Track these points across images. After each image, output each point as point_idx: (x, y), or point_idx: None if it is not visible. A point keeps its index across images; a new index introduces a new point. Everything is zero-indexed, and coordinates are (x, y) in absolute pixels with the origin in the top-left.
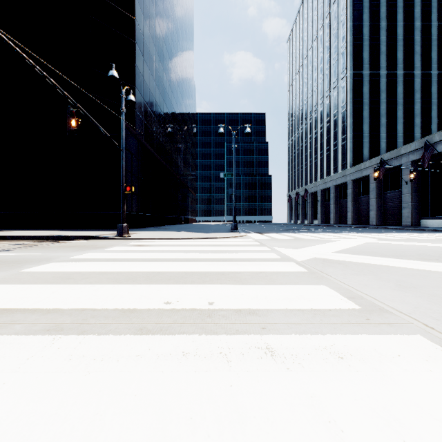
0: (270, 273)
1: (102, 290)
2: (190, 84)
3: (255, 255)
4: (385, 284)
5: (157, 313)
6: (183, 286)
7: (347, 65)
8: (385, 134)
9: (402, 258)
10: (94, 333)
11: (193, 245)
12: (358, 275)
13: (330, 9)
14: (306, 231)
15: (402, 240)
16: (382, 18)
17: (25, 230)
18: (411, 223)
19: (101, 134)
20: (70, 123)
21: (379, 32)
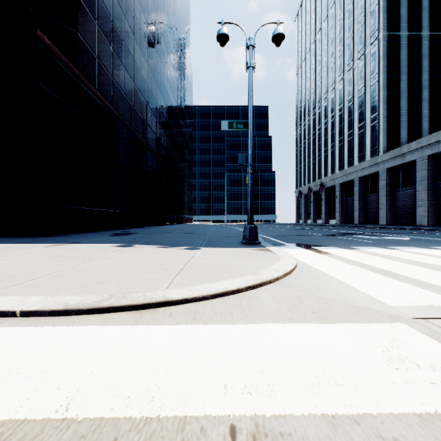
0: None
1: None
2: (185, 61)
3: None
4: None
5: None
6: None
7: (379, 25)
8: (427, 111)
9: None
10: None
11: None
12: None
13: None
14: (375, 238)
15: None
16: None
17: None
18: None
19: None
20: None
21: None
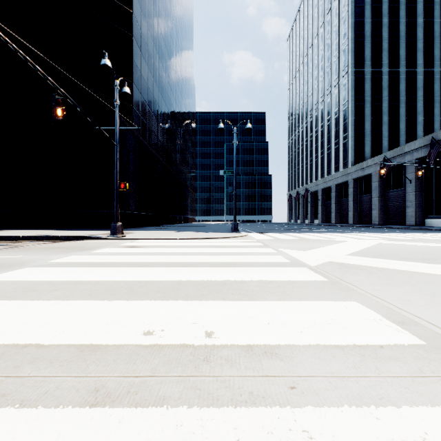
0: (282, 283)
1: (65, 310)
2: (190, 82)
3: (261, 258)
4: (433, 300)
5: (130, 354)
6: (173, 304)
7: (348, 62)
8: (387, 132)
9: (430, 262)
10: (16, 401)
11: (191, 246)
12: (390, 286)
13: (331, 6)
14: (309, 230)
15: (415, 241)
16: (384, 14)
17: (18, 229)
18: (415, 222)
19: (97, 130)
20: (56, 113)
21: (381, 29)
